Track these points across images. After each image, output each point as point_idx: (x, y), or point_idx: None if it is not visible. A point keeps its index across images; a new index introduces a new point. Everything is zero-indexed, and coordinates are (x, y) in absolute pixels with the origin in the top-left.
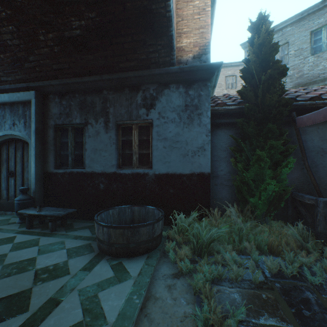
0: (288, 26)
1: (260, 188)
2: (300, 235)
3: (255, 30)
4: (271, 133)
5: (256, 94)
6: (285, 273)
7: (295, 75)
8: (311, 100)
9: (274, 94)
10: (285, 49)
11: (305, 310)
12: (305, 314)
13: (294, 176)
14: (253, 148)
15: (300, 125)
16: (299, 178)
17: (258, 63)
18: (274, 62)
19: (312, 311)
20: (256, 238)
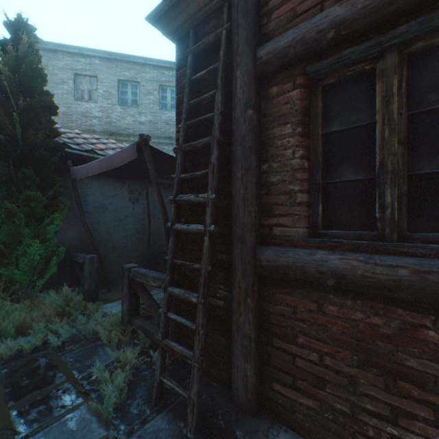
0: (98, 58)
1: (17, 253)
2: (65, 300)
3: (14, 35)
4: (31, 180)
5: (14, 124)
6: (26, 350)
7: (105, 119)
8: (91, 153)
9: (39, 132)
10: (94, 83)
11: (27, 380)
12: (23, 384)
13: (76, 233)
14: (5, 199)
15: (74, 177)
16: (81, 235)
17: (15, 82)
18: (43, 91)
19: (35, 377)
20: (4, 323)
